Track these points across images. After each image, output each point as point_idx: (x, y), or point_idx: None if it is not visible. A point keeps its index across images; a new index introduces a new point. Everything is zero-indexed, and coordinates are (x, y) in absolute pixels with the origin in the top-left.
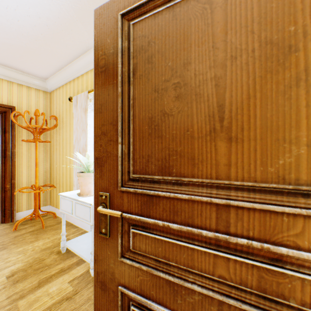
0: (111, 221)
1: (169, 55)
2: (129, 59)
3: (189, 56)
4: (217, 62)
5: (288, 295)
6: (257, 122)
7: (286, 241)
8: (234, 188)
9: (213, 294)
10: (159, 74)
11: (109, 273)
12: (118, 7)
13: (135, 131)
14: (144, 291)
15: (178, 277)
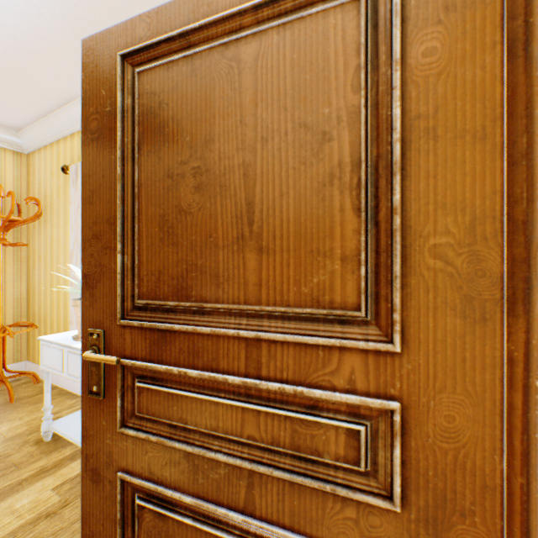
0: (107, 373)
1: (188, 126)
2: (134, 124)
3: (212, 130)
4: (246, 143)
5: (323, 450)
6: (291, 228)
7: (322, 382)
8: (268, 315)
9: (241, 463)
10: (174, 152)
11: (105, 455)
12: (118, 43)
13: (142, 235)
14: (154, 474)
15: (199, 446)
